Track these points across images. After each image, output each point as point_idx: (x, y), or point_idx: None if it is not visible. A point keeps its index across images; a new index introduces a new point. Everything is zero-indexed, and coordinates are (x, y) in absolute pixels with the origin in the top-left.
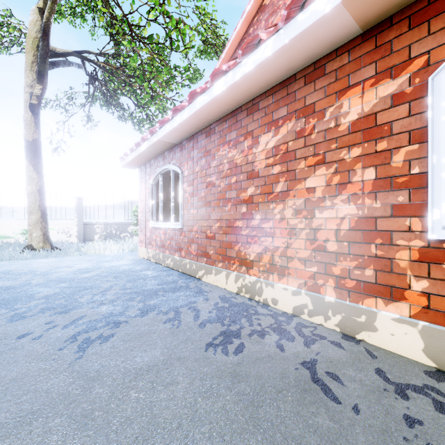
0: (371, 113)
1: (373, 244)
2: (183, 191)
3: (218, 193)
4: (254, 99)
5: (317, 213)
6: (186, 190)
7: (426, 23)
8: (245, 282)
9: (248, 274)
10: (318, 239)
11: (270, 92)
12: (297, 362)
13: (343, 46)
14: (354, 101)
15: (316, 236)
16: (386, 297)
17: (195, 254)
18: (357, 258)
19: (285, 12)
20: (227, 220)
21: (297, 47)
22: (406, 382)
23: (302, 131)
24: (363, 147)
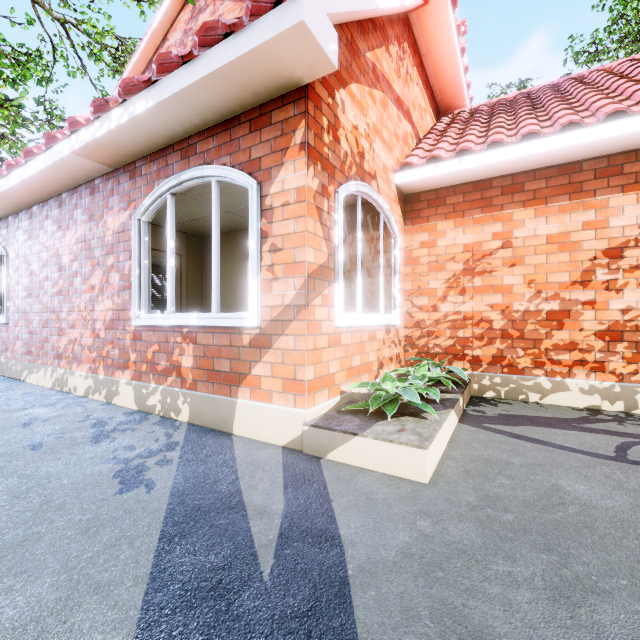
0: (118, 233)
1: (118, 330)
2: (9, 278)
3: (39, 284)
4: (63, 193)
5: (96, 306)
6: (12, 277)
7: (135, 180)
8: (58, 376)
9: (59, 367)
10: (96, 329)
11: (73, 192)
12: (28, 418)
13: (107, 175)
14: (111, 220)
15: (96, 326)
16: (123, 368)
17: (20, 353)
18: (113, 342)
19: (44, 141)
20: (45, 313)
21: (65, 168)
22: (98, 417)
23: (89, 235)
24: (115, 257)
